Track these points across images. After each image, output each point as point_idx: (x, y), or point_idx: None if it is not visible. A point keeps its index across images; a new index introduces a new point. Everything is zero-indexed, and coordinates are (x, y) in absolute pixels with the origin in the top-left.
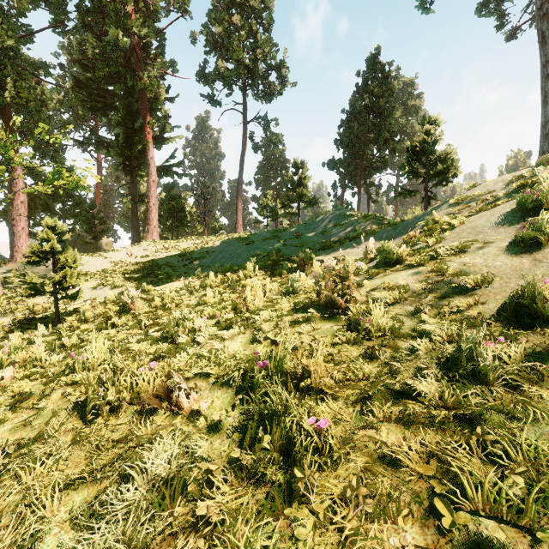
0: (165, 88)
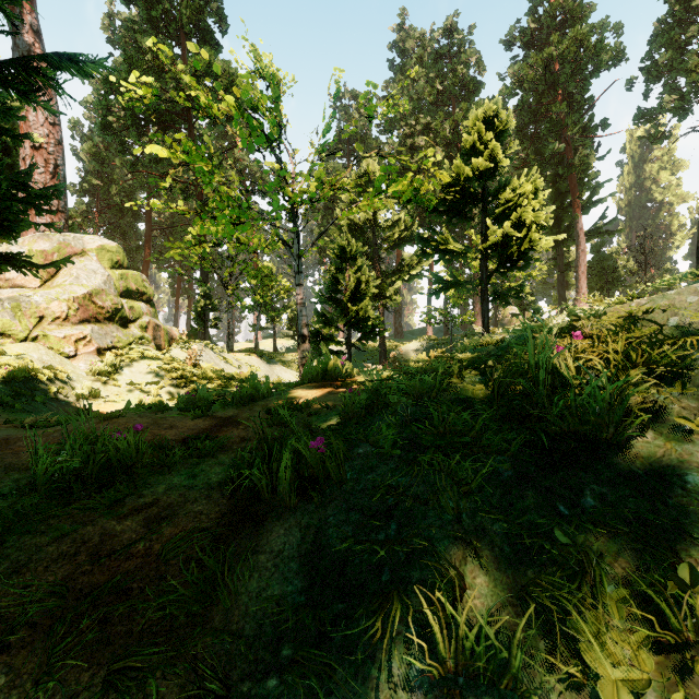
0: (594, 153)
